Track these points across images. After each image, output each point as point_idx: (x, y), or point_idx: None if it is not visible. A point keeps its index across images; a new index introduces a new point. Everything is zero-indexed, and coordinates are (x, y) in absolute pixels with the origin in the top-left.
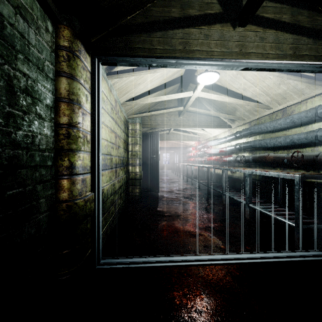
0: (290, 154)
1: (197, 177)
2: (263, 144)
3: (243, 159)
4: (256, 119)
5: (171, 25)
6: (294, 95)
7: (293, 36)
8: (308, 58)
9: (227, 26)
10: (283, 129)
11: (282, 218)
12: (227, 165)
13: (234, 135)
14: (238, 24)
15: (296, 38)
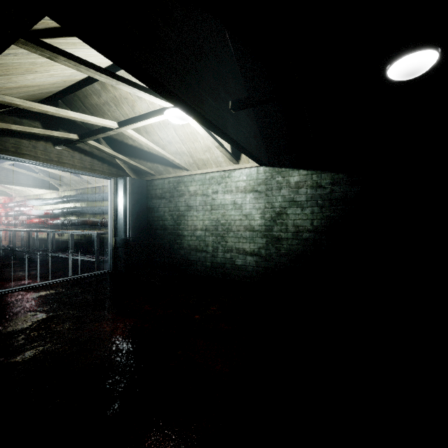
0: (102, 219)
1: (9, 246)
2: (86, 211)
3: (70, 222)
4: (82, 188)
5: (5, 133)
6: (104, 180)
7: (90, 159)
8: (99, 171)
9: (49, 144)
10: (99, 201)
11: (90, 259)
12: (55, 229)
13: (61, 198)
14: (57, 147)
15: (92, 160)
